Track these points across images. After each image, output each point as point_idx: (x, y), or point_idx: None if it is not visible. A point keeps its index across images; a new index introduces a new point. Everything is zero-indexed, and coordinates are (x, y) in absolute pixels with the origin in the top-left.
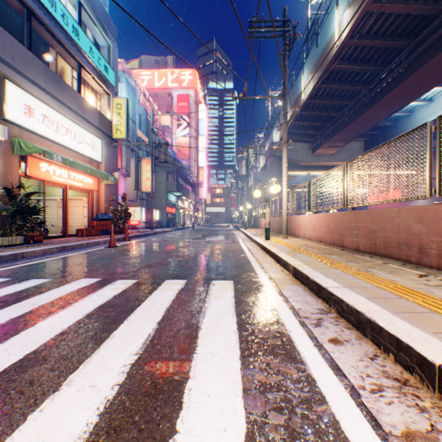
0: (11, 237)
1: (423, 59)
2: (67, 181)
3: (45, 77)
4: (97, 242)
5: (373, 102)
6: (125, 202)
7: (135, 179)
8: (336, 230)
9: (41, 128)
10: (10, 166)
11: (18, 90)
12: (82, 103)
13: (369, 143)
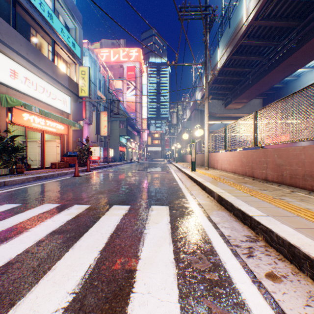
0: None
1: (310, 34)
2: (44, 127)
3: (26, 49)
4: (65, 173)
5: (271, 69)
6: (88, 143)
7: (95, 126)
8: (248, 164)
9: (24, 87)
10: None
11: (5, 58)
12: (55, 70)
13: (267, 100)
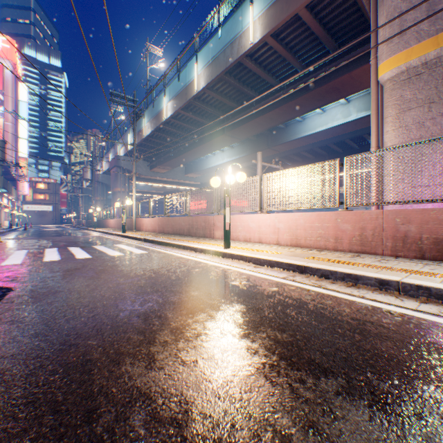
0: None
1: (204, 140)
2: None
3: None
4: None
5: (186, 151)
6: None
7: None
8: (162, 226)
9: None
10: None
11: None
12: None
13: (188, 169)
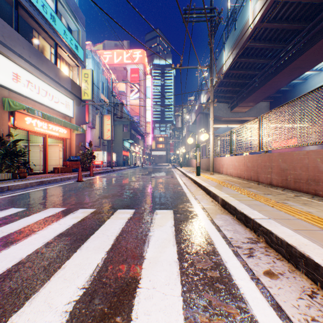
0: (1, 173)
1: (317, 37)
2: (46, 132)
3: (29, 51)
4: (68, 178)
5: (277, 71)
6: (91, 147)
7: (98, 130)
8: (253, 168)
9: (26, 91)
10: (1, 120)
11: (7, 61)
12: (58, 73)
13: (273, 103)
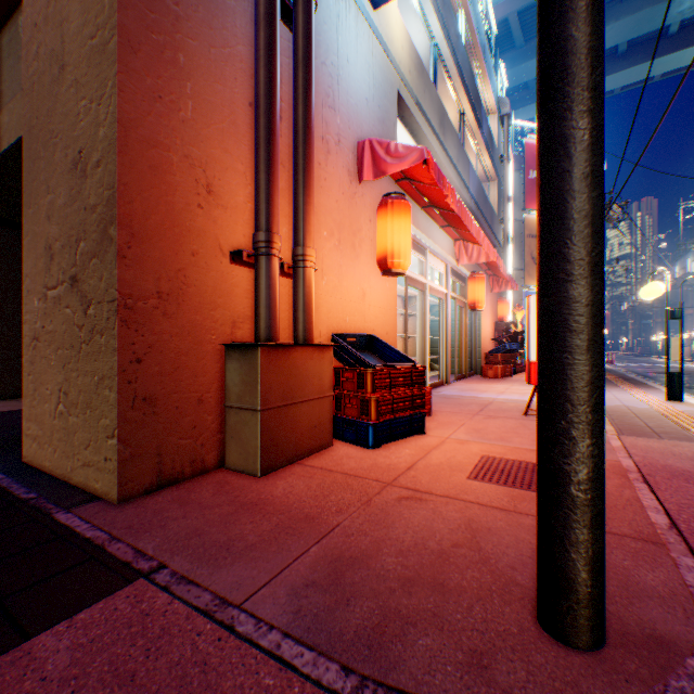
0: None
1: None
2: None
3: None
4: None
5: None
6: None
7: None
8: None
9: None
10: None
11: None
12: None
13: None
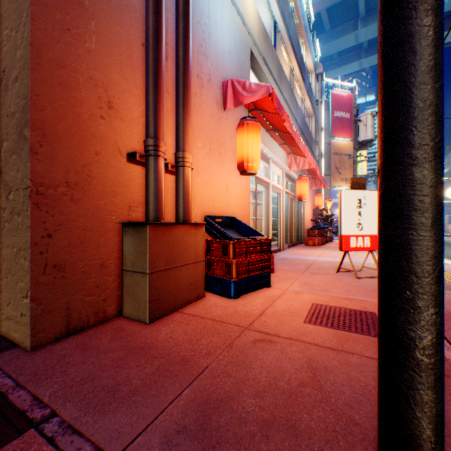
0: None
1: None
2: None
3: None
4: None
5: None
6: None
7: None
8: None
9: None
10: None
11: None
12: None
13: None
